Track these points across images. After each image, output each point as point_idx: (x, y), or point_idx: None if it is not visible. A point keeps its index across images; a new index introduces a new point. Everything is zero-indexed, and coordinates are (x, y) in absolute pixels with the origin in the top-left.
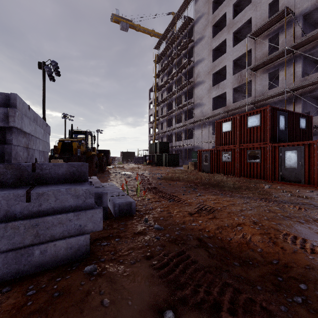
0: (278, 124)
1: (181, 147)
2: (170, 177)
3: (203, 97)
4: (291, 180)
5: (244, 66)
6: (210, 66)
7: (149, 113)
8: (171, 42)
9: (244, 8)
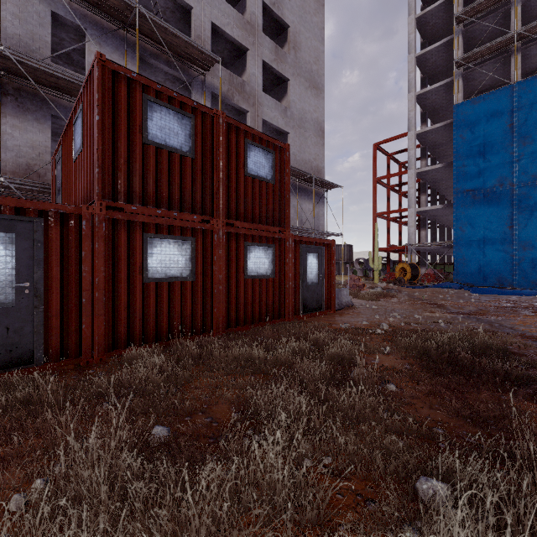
0: None
1: None
2: None
3: None
4: (313, 307)
5: None
6: None
7: None
8: None
9: None
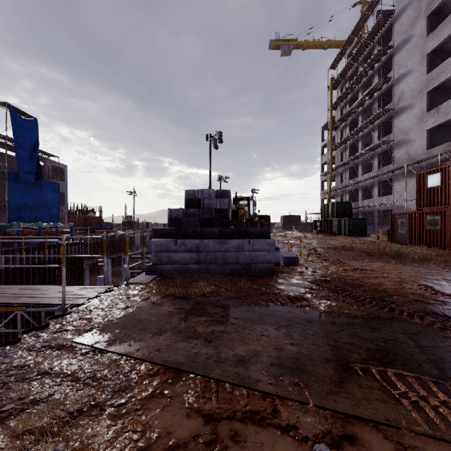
0: None
1: (372, 208)
2: (342, 246)
3: (410, 130)
4: None
5: None
6: (422, 81)
7: (322, 160)
8: (355, 56)
9: None
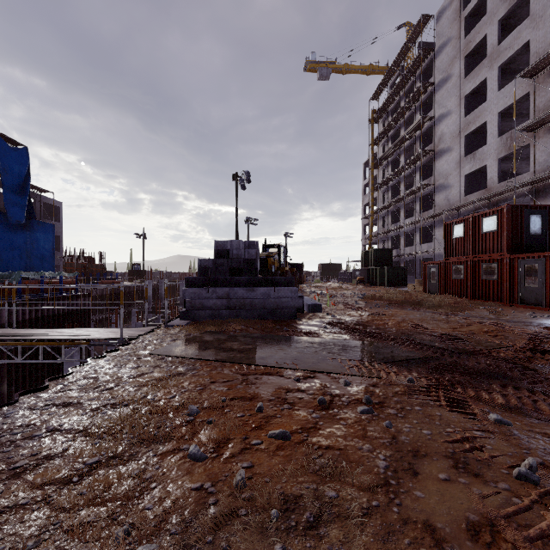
0: (526, 228)
1: (414, 256)
2: (371, 295)
3: (449, 175)
4: (531, 302)
5: (528, 114)
6: (460, 124)
7: (364, 201)
8: (397, 89)
9: (524, 17)
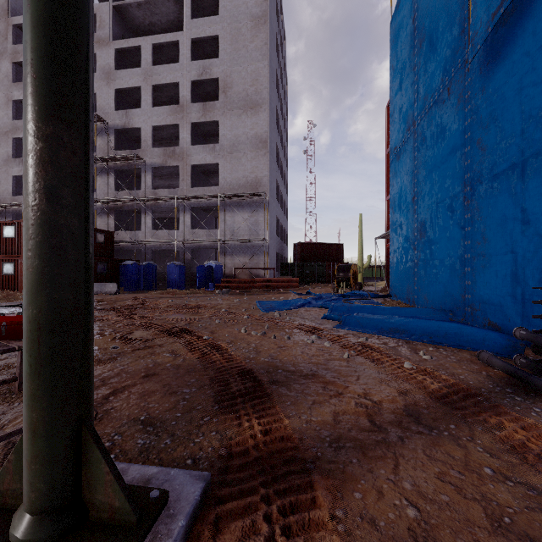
0: None
1: None
2: None
3: None
4: None
5: None
6: (9, 124)
7: None
8: None
9: None
